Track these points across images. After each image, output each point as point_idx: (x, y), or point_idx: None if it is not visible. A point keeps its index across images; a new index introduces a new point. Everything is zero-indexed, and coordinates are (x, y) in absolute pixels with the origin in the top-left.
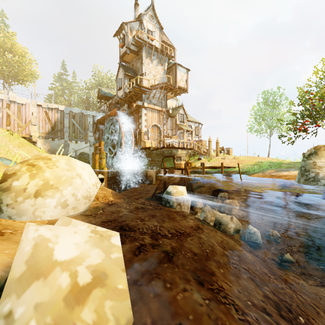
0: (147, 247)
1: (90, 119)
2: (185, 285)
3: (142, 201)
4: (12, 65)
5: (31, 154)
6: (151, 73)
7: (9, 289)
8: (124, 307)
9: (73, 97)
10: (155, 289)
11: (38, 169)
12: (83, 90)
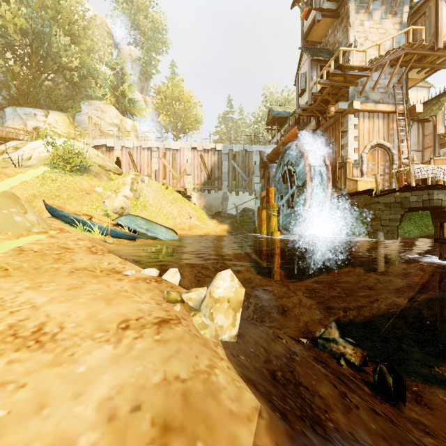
0: None
1: (255, 158)
2: None
3: None
4: (180, 115)
5: (183, 212)
6: (367, 41)
7: None
8: None
9: (239, 138)
10: None
11: None
12: (251, 125)
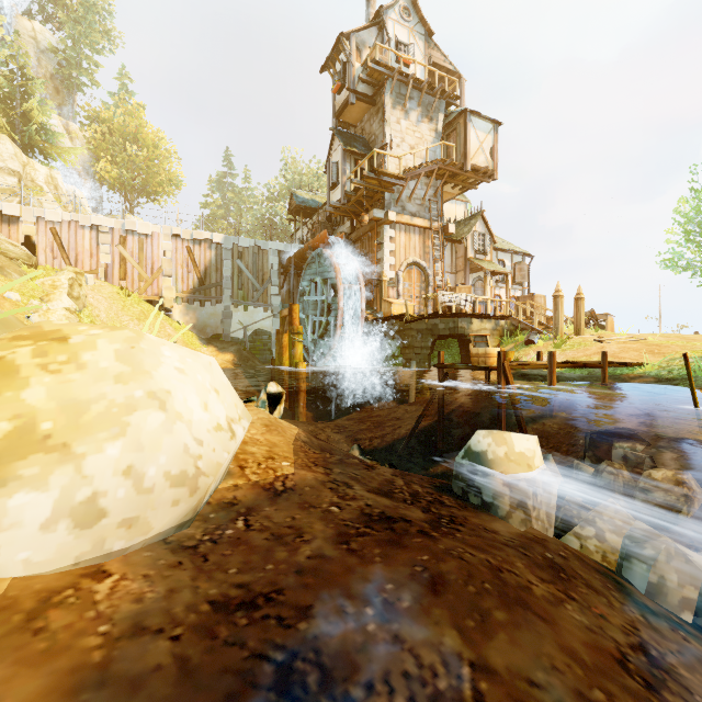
0: None
1: (273, 259)
2: None
3: (386, 479)
4: (138, 166)
5: (160, 334)
6: (404, 143)
7: None
8: None
9: (244, 219)
10: None
11: (2, 377)
12: (263, 202)
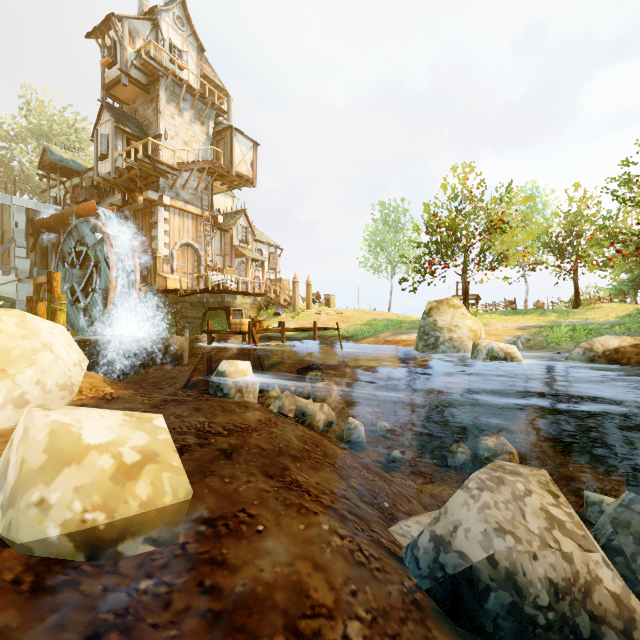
0: (193, 447)
1: (18, 216)
2: (249, 477)
3: (173, 392)
4: None
5: None
6: (178, 137)
7: (31, 480)
8: (182, 481)
9: None
10: (211, 485)
11: None
12: None
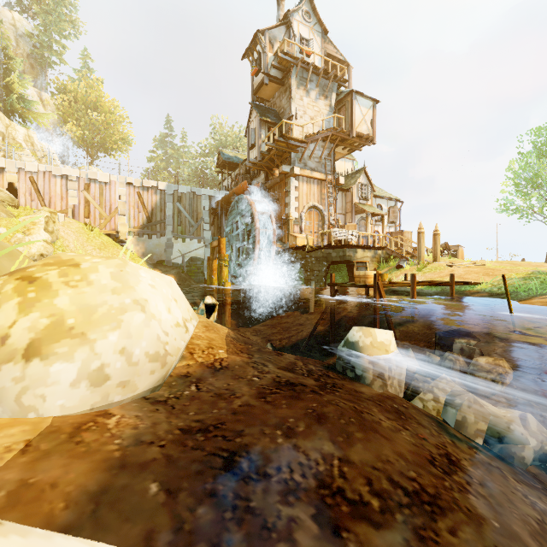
0: None
1: (205, 202)
2: None
3: (291, 361)
4: (97, 128)
5: None
6: (306, 115)
7: None
8: None
9: (182, 170)
10: None
11: (41, 290)
12: (197, 157)
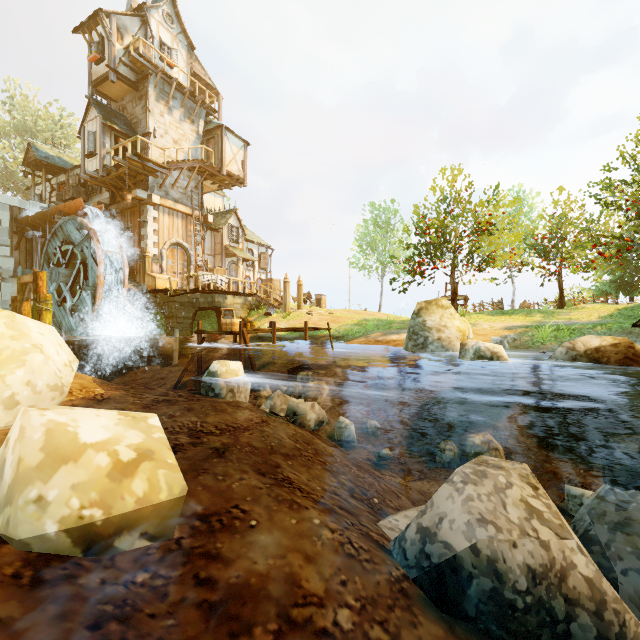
0: (186, 446)
1: (1, 214)
2: (242, 475)
3: (164, 392)
4: None
5: None
6: (168, 135)
7: (28, 478)
8: (177, 477)
9: None
10: (204, 483)
11: None
12: None
